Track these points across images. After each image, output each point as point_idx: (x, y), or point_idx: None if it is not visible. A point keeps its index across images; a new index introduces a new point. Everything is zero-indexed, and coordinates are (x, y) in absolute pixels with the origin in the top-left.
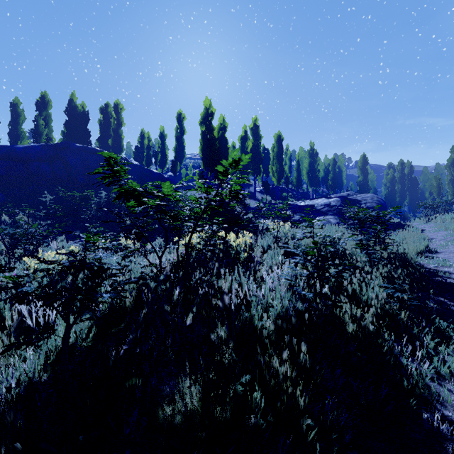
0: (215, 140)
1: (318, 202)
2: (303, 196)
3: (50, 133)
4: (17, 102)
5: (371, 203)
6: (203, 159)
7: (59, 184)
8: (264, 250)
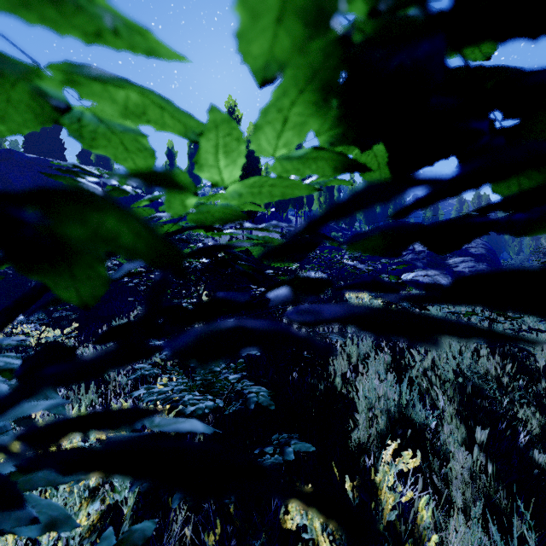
0: None
1: None
2: None
3: None
4: None
5: (476, 249)
6: None
7: None
8: (395, 427)
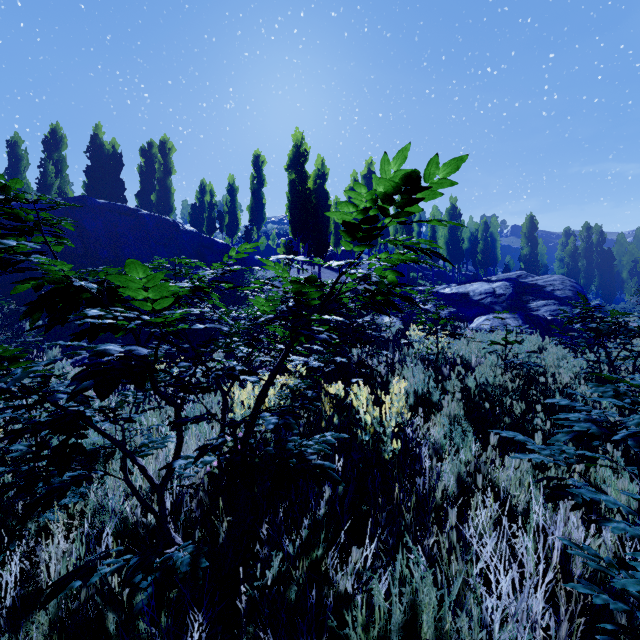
0: (310, 194)
1: (475, 289)
2: (440, 277)
3: (64, 184)
4: (17, 140)
5: (563, 291)
6: (292, 222)
7: (69, 262)
8: (420, 403)
